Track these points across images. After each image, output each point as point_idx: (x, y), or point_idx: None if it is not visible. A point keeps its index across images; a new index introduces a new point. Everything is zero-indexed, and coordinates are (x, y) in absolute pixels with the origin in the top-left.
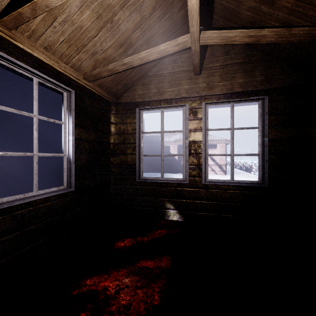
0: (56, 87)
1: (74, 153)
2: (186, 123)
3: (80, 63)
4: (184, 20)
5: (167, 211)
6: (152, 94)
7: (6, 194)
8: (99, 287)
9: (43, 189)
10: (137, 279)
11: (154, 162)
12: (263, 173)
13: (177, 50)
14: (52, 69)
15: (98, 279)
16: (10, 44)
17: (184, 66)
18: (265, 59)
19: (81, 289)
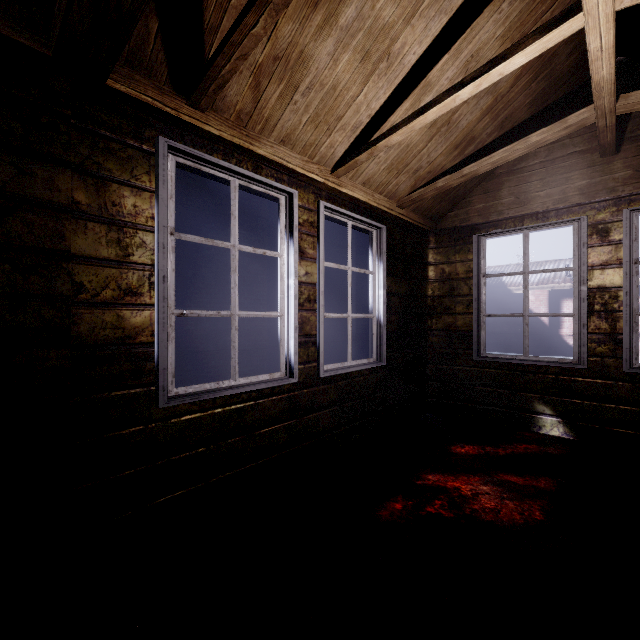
0: (367, 226)
1: (385, 313)
2: (582, 253)
3: (396, 188)
4: (579, 65)
5: (537, 418)
6: (504, 206)
7: (271, 369)
8: (447, 485)
9: None
10: (500, 490)
11: (487, 328)
12: None
13: (565, 134)
14: (365, 206)
15: (443, 478)
16: (335, 192)
17: (576, 145)
18: None
19: (424, 481)
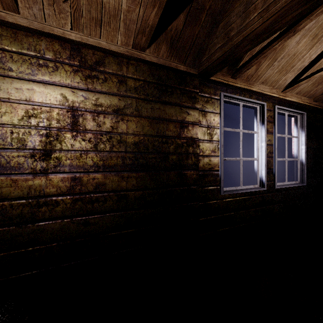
0: (295, 114)
1: (305, 158)
2: None
3: (315, 92)
4: None
5: None
6: None
7: None
8: None
9: (238, 185)
10: None
11: None
12: None
13: None
14: (295, 104)
15: None
16: (281, 100)
17: None
18: None
19: None
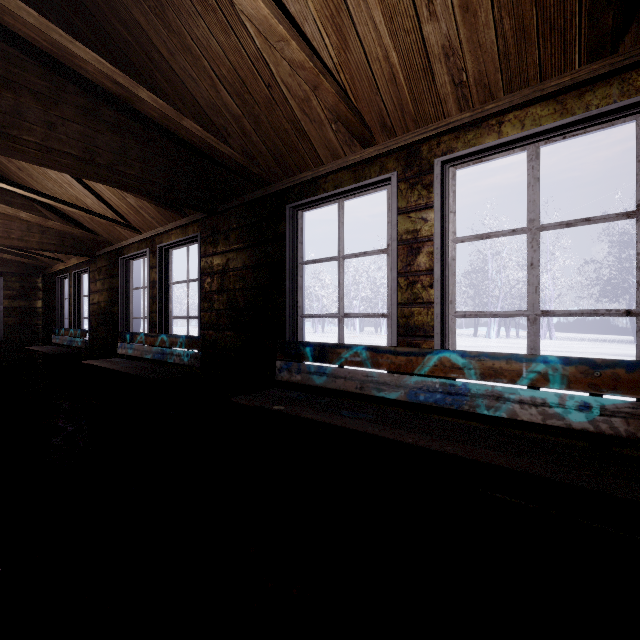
0: None
1: None
2: None
3: None
4: None
5: None
6: None
7: None
8: None
9: None
10: None
11: None
12: (0, 331)
13: None
14: None
15: None
16: None
17: None
18: (3, 249)
19: None
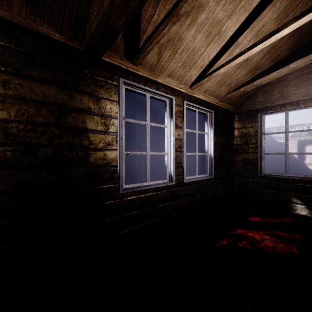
0: (205, 111)
1: (213, 153)
2: None
3: (219, 93)
4: None
5: (293, 205)
6: (274, 99)
7: (155, 179)
8: (247, 234)
9: None
10: (275, 238)
11: None
12: None
13: (309, 63)
14: (204, 102)
15: (245, 231)
16: (191, 96)
17: None
18: None
19: (236, 232)
